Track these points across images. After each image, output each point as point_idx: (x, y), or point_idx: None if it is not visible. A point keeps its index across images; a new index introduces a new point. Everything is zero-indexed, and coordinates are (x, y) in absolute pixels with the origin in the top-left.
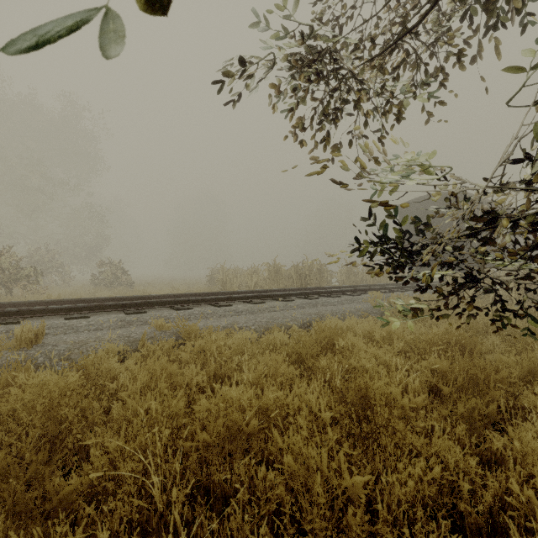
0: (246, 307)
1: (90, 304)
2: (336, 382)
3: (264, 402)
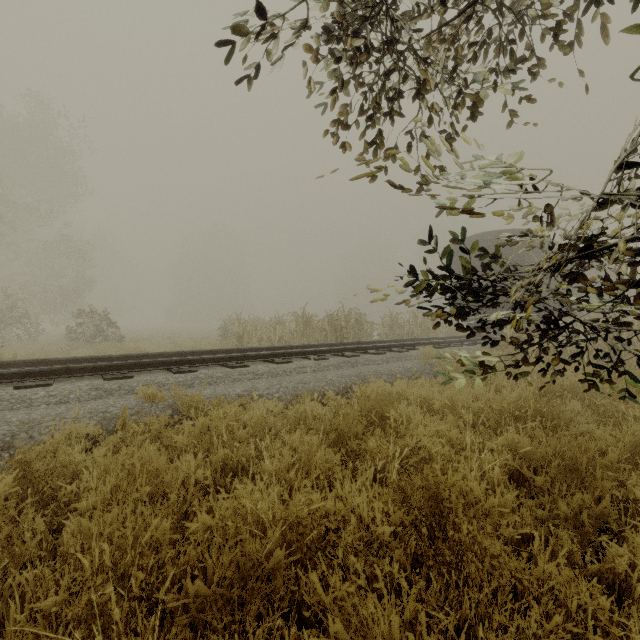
0: (268, 368)
1: (53, 367)
2: (392, 473)
3: (293, 513)
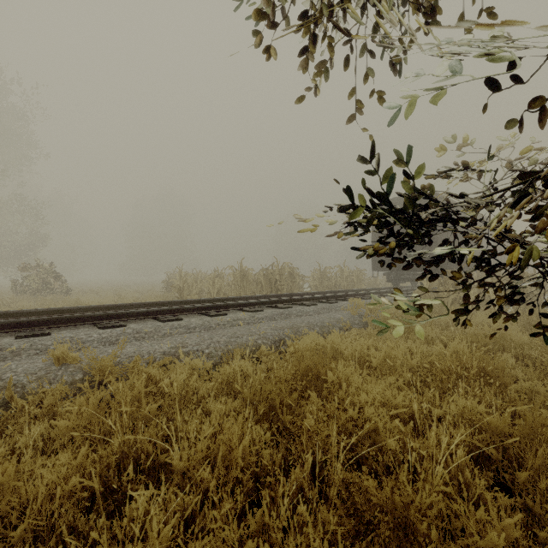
0: (201, 321)
1: None
2: (336, 468)
3: None
